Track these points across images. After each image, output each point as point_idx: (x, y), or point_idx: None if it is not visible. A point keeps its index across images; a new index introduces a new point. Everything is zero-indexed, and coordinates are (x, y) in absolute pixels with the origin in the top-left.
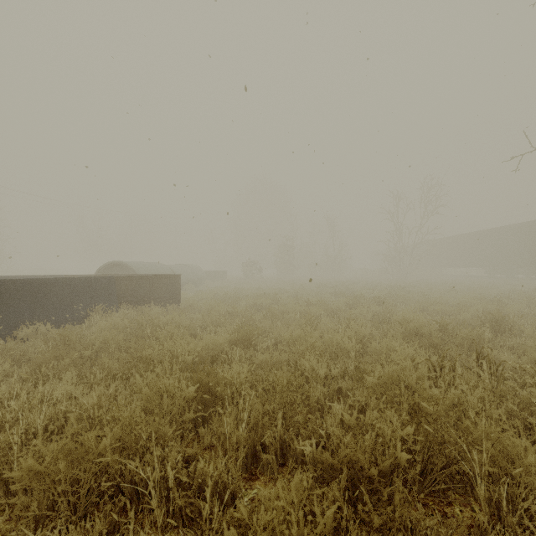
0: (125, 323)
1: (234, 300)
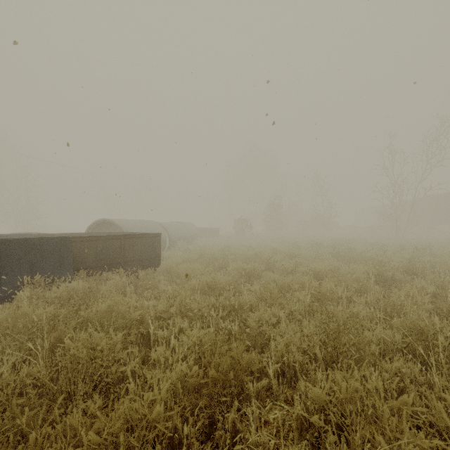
0: (36, 315)
1: (221, 263)
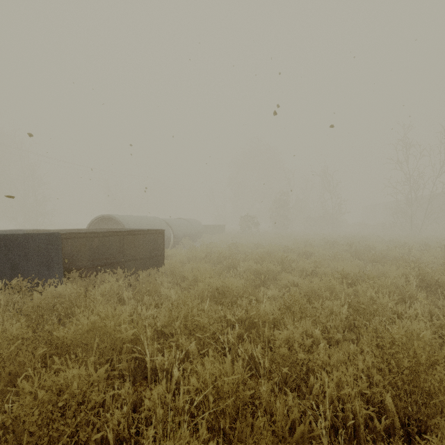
0: None
1: (230, 262)
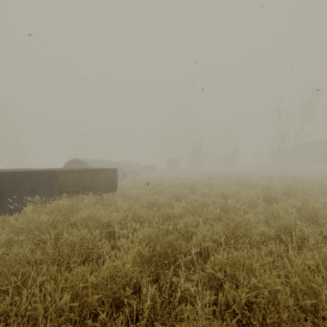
0: (41, 220)
1: (159, 189)
